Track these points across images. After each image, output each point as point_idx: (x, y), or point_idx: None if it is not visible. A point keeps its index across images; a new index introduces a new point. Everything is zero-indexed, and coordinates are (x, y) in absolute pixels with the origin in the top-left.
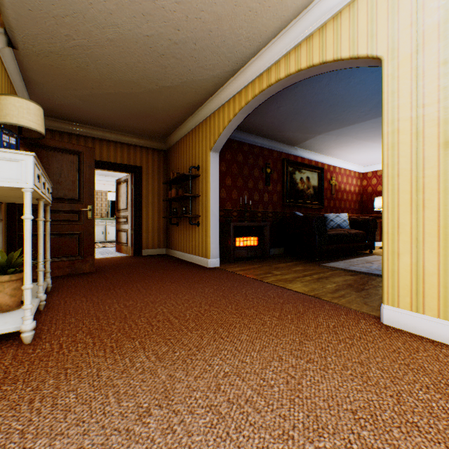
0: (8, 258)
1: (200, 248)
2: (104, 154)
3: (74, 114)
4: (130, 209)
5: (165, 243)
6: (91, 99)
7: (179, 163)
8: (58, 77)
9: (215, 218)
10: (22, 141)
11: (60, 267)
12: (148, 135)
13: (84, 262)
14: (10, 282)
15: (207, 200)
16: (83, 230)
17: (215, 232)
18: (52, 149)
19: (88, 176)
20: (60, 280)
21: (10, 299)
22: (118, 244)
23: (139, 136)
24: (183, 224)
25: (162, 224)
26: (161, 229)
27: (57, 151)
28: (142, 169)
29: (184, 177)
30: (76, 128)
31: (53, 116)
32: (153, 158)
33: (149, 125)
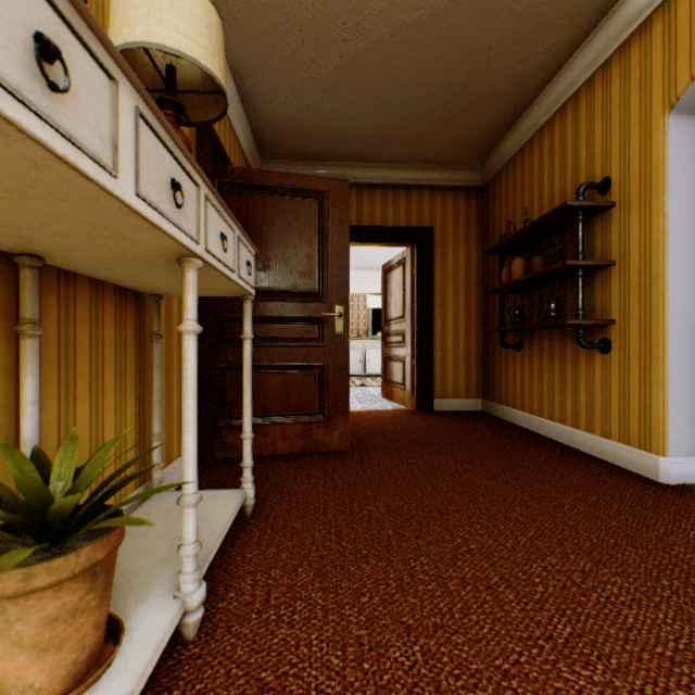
0: (27, 489)
1: (611, 414)
2: (364, 213)
3: (315, 139)
4: (408, 317)
5: (480, 388)
6: (341, 80)
7: (522, 200)
8: (280, 33)
9: (681, 327)
10: (172, 113)
11: (286, 436)
12: (447, 155)
13: (328, 427)
14: (27, 595)
15: (649, 273)
16: (327, 359)
17: (684, 372)
18: (271, 191)
19: (336, 242)
20: (281, 470)
21: (36, 663)
22: (386, 384)
23: (428, 164)
24: (537, 345)
25: (473, 346)
26: (470, 358)
27: (281, 195)
28: (433, 233)
29: (556, 219)
30: (319, 170)
31: (284, 156)
32: (454, 207)
33: (453, 123)
